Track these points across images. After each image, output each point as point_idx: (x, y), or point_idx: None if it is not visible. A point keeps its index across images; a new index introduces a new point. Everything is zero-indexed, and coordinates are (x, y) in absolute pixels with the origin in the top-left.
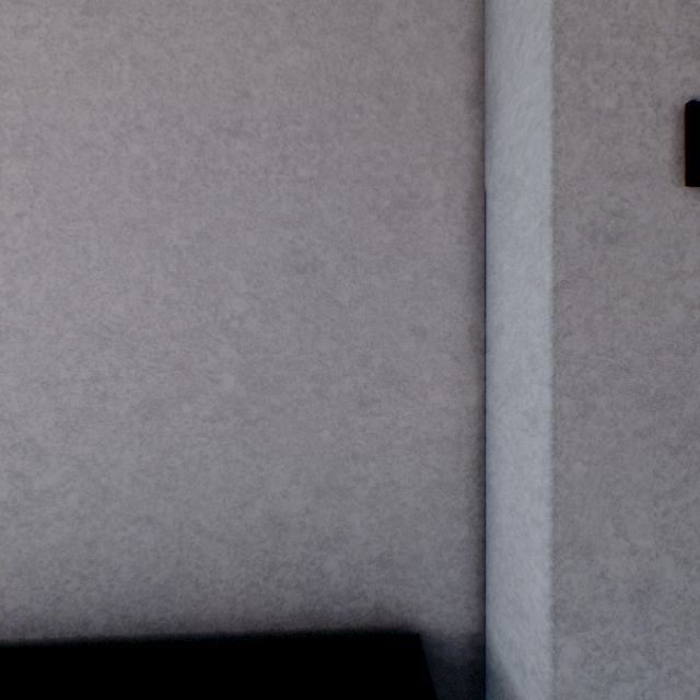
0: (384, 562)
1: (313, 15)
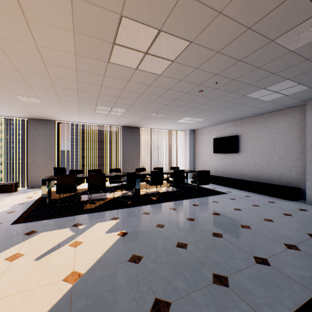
0: (296, 180)
1: (286, 119)
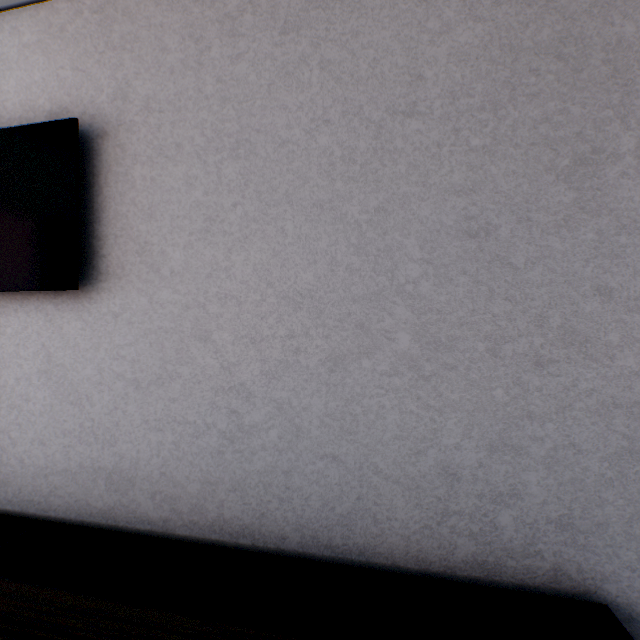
0: (562, 525)
1: None
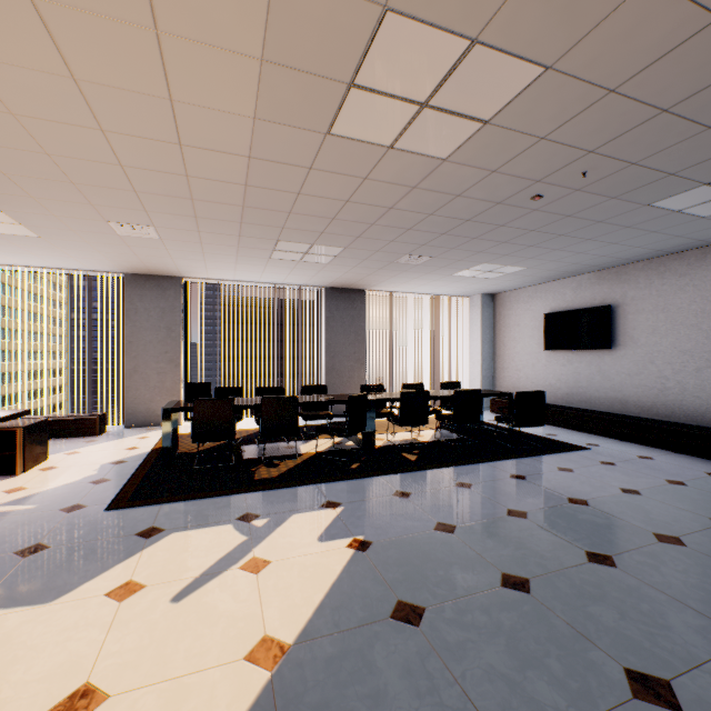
0: None
1: None
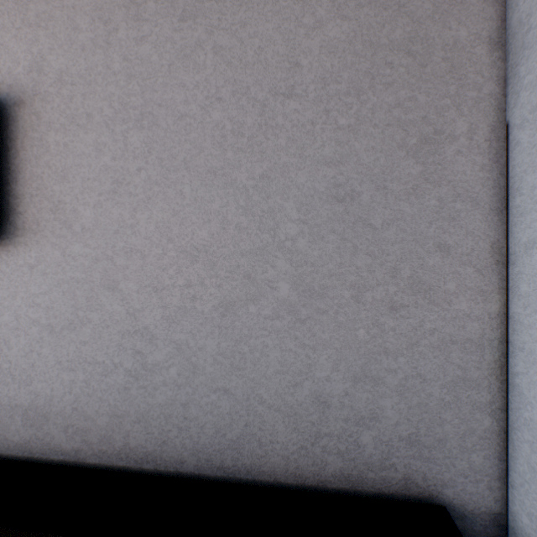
0: (411, 441)
1: None
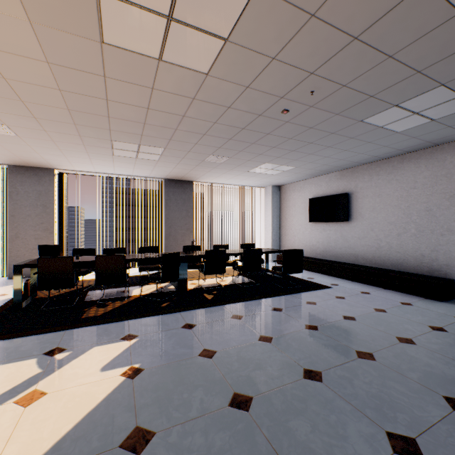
0: (446, 265)
1: (430, 165)
